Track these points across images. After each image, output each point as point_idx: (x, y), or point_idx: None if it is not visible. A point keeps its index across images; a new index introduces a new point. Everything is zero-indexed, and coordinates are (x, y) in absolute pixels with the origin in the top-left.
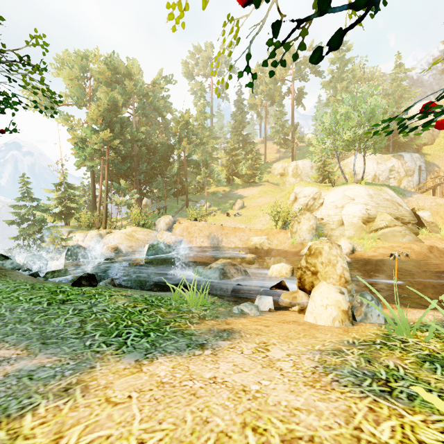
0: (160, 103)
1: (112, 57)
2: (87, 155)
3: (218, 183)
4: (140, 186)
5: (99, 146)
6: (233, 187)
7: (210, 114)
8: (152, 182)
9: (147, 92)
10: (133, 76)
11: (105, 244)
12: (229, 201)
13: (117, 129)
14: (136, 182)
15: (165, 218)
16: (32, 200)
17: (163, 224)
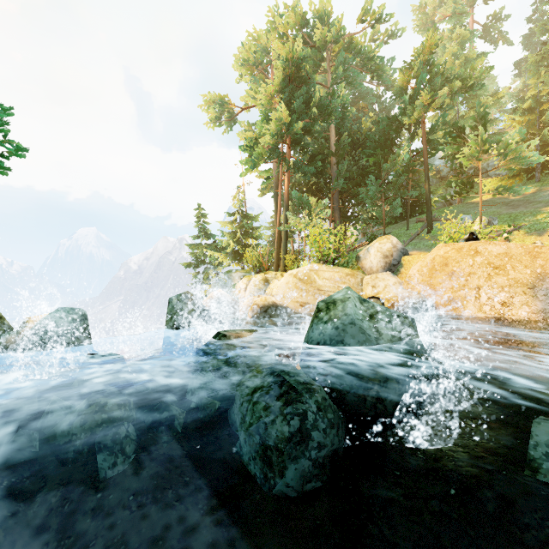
0: (374, 51)
1: (296, 3)
2: (256, 156)
3: (519, 161)
4: (342, 209)
5: (271, 138)
6: (545, 183)
7: (476, 53)
8: (359, 189)
9: (351, 42)
10: (327, 18)
11: (260, 296)
12: (546, 209)
13: (298, 104)
14: (333, 199)
15: (381, 241)
16: (206, 237)
17: (376, 256)
